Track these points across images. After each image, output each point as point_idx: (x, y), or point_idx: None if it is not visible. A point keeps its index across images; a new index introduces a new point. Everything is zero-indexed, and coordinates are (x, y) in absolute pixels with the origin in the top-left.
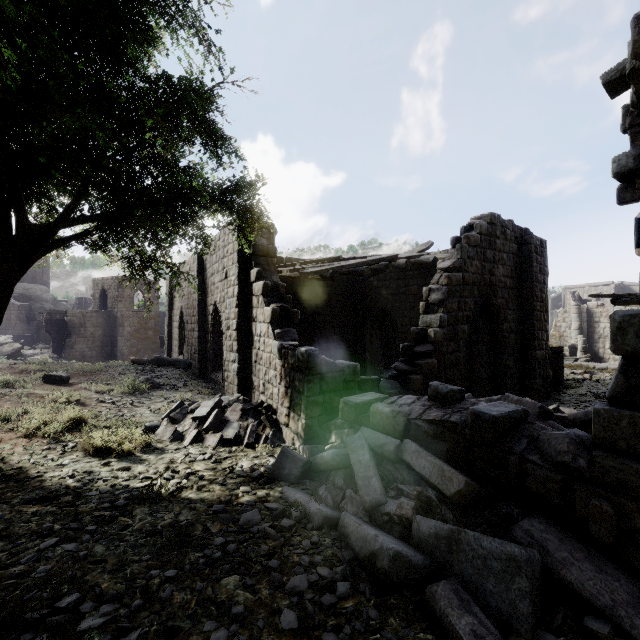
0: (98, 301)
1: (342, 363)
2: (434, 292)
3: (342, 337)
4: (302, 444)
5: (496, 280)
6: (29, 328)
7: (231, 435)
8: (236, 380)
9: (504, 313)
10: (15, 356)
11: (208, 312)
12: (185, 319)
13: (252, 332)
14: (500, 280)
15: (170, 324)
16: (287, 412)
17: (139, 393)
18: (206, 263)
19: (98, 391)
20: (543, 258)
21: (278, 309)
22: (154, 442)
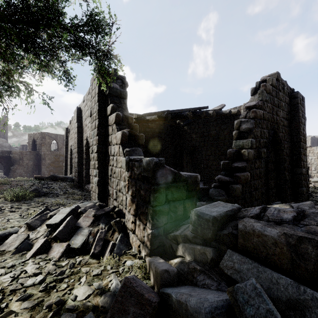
0: (31, 146)
1: (184, 174)
2: (244, 123)
3: (168, 163)
4: (148, 254)
5: (279, 119)
6: None
7: (79, 243)
8: (97, 189)
9: (283, 143)
10: None
11: (83, 145)
12: (72, 152)
13: (108, 153)
14: (281, 120)
15: (66, 156)
16: (133, 219)
17: (24, 200)
18: (82, 113)
19: None
20: (303, 108)
21: (127, 132)
22: None
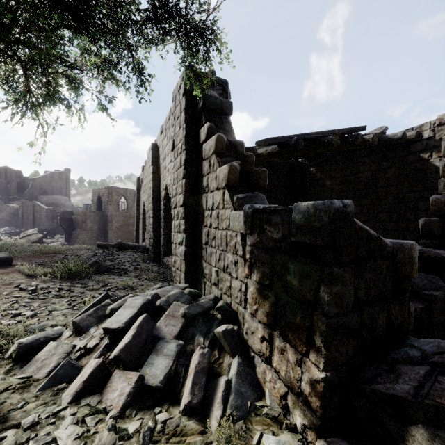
0: (96, 205)
1: None
2: None
3: None
4: (316, 430)
5: None
6: (52, 224)
7: (159, 376)
8: (183, 266)
9: None
10: (38, 243)
11: (161, 198)
12: (146, 210)
13: (202, 206)
14: None
15: (138, 217)
16: (266, 334)
17: (79, 277)
18: (159, 151)
19: (31, 275)
20: None
21: (238, 166)
22: (11, 387)
